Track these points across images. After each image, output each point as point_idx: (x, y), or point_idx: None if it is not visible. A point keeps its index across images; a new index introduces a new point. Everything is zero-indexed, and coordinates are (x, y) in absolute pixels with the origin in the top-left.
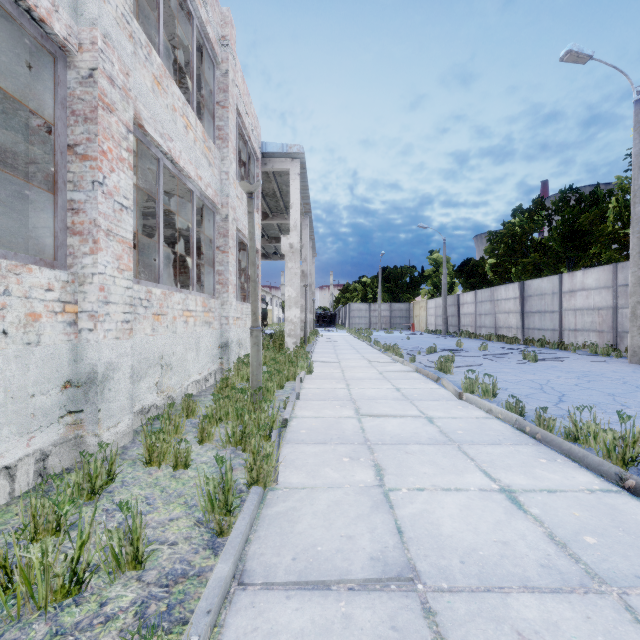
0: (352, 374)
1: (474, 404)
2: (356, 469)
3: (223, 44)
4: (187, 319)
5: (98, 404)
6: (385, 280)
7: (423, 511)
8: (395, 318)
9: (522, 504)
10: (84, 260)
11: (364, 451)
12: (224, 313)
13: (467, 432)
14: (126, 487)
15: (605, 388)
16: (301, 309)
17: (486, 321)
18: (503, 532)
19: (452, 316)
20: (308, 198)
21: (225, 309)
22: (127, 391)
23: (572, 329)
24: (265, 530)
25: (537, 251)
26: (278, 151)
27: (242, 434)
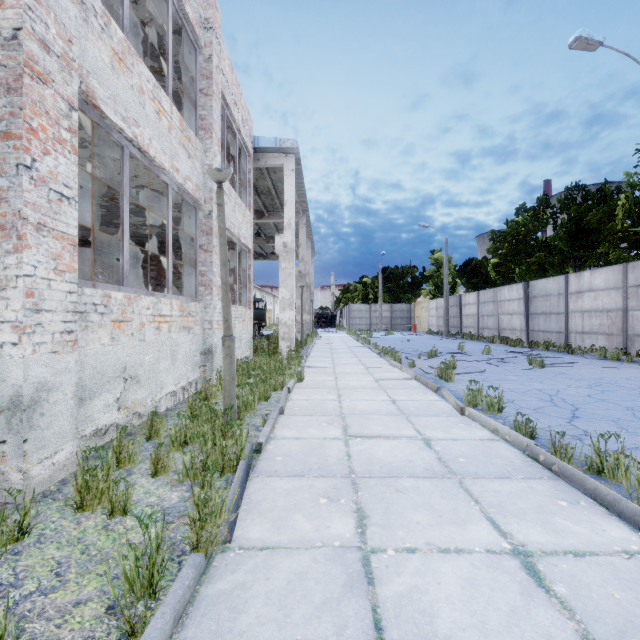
0: (346, 382)
1: (478, 421)
2: (333, 516)
3: (206, 27)
4: (159, 325)
5: (24, 433)
6: (386, 280)
7: (413, 589)
8: (396, 319)
9: (543, 577)
10: (7, 259)
11: (347, 488)
12: (207, 317)
13: (470, 460)
14: (40, 545)
15: (622, 400)
16: (298, 310)
17: (489, 322)
18: (520, 630)
19: (454, 317)
20: (304, 196)
21: (208, 313)
22: (69, 414)
23: (579, 332)
24: (196, 626)
25: (542, 250)
26: (271, 146)
27: (203, 465)
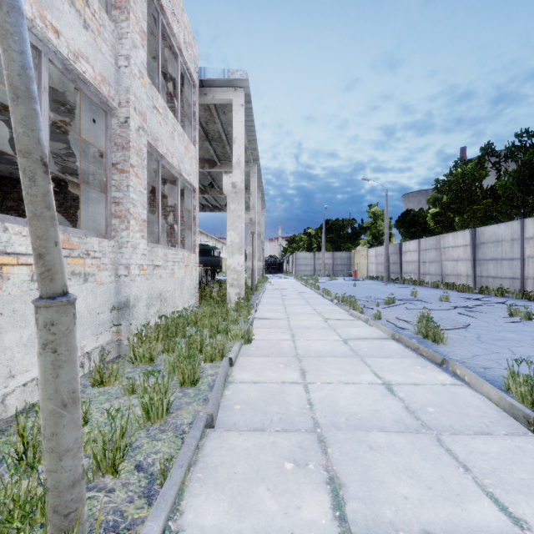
0: (306, 344)
1: None
2: None
3: None
4: (2, 269)
5: None
6: (328, 231)
7: None
8: (337, 265)
9: None
10: None
11: None
12: (122, 259)
13: None
14: None
15: None
16: (249, 257)
17: (431, 268)
18: None
19: (394, 264)
20: (255, 142)
21: (124, 254)
22: None
23: None
24: None
25: (486, 198)
26: (218, 77)
27: None
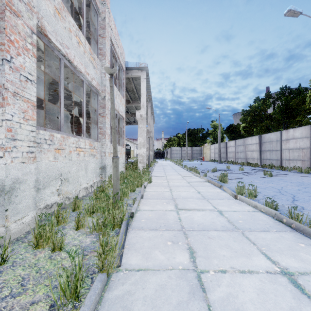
0: (173, 183)
1: (245, 202)
2: (176, 252)
3: (102, 3)
4: (79, 152)
5: (6, 206)
6: (189, 135)
7: (229, 295)
8: (194, 154)
9: (303, 288)
10: None
11: (181, 236)
12: (103, 150)
13: (245, 221)
14: (13, 267)
15: None
16: (147, 149)
17: (241, 155)
18: None
19: (223, 153)
20: (150, 92)
21: (103, 148)
22: (31, 196)
23: (287, 159)
24: None
25: (267, 119)
26: (134, 66)
27: (103, 224)
